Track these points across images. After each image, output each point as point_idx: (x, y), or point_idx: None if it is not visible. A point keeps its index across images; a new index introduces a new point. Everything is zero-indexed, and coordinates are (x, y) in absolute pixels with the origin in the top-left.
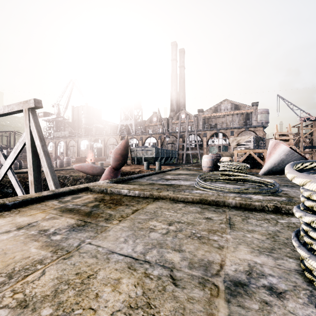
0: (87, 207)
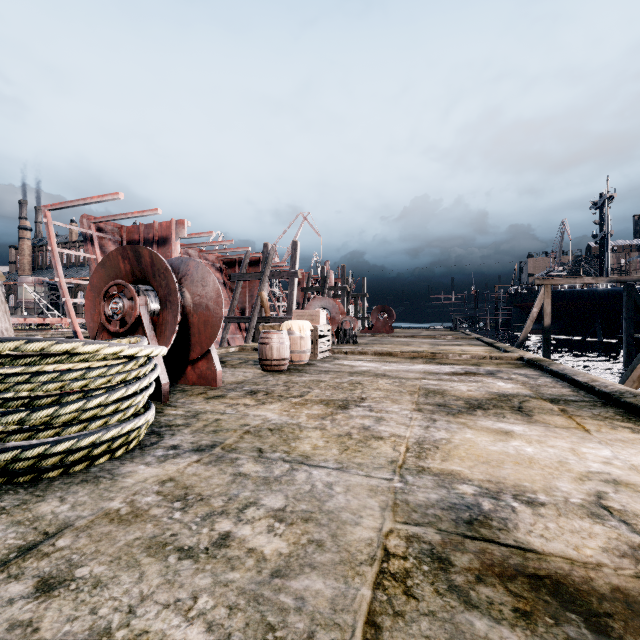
0: None
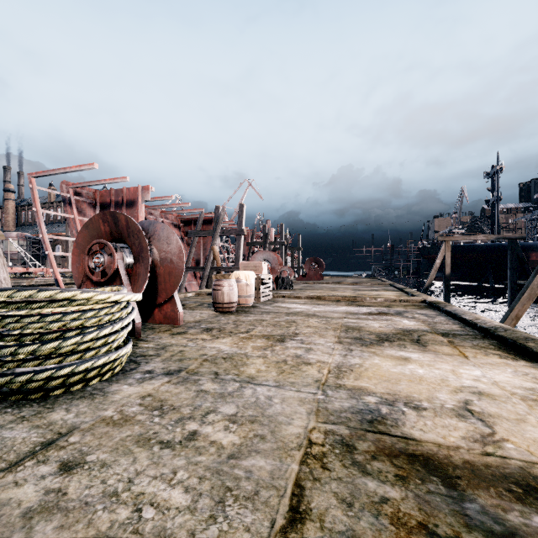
0: (537, 528)
